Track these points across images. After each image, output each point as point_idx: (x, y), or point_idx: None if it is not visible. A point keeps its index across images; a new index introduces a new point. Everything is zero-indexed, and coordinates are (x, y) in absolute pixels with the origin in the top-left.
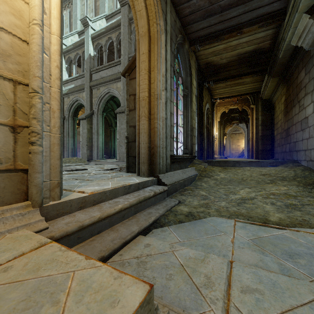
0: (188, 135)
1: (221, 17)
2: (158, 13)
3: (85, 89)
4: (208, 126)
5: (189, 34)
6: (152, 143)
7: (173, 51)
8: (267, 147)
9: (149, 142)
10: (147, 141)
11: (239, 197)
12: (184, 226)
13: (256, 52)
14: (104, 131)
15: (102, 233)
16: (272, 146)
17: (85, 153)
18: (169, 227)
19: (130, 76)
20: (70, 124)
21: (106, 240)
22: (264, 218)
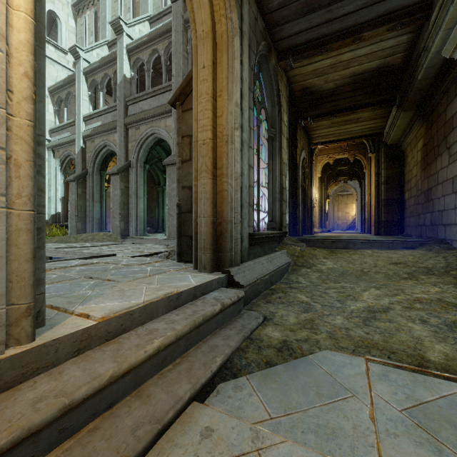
0: (276, 199)
1: (328, 14)
2: (229, 0)
3: (118, 128)
4: (305, 185)
5: (278, 41)
6: (219, 215)
7: (253, 66)
8: (394, 217)
9: (214, 214)
10: (211, 212)
11: (364, 307)
12: (276, 376)
13: (381, 71)
14: (148, 191)
15: (117, 407)
16: (400, 215)
17: (117, 226)
18: (248, 378)
19: (183, 106)
20: (96, 181)
21: (122, 428)
22: (417, 355)
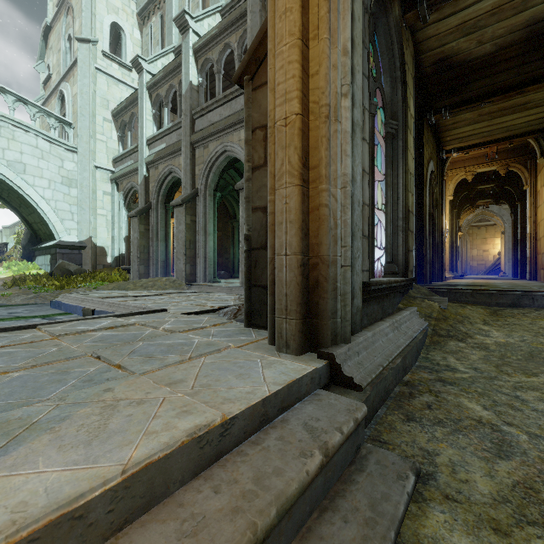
0: (398, 229)
1: None
2: None
3: (183, 148)
4: (432, 210)
5: None
6: (313, 251)
7: (368, 7)
8: None
9: (304, 250)
10: (299, 246)
11: None
12: None
13: None
14: (222, 228)
15: None
16: None
17: (182, 270)
18: None
19: (254, 80)
20: (160, 216)
21: None
22: None
